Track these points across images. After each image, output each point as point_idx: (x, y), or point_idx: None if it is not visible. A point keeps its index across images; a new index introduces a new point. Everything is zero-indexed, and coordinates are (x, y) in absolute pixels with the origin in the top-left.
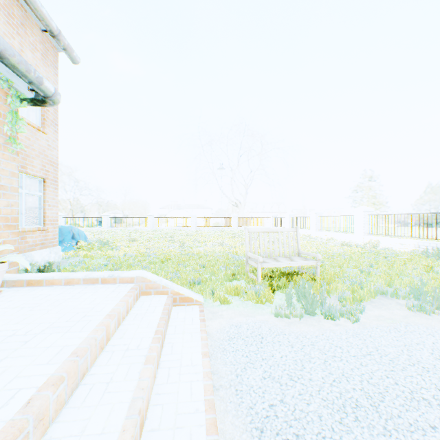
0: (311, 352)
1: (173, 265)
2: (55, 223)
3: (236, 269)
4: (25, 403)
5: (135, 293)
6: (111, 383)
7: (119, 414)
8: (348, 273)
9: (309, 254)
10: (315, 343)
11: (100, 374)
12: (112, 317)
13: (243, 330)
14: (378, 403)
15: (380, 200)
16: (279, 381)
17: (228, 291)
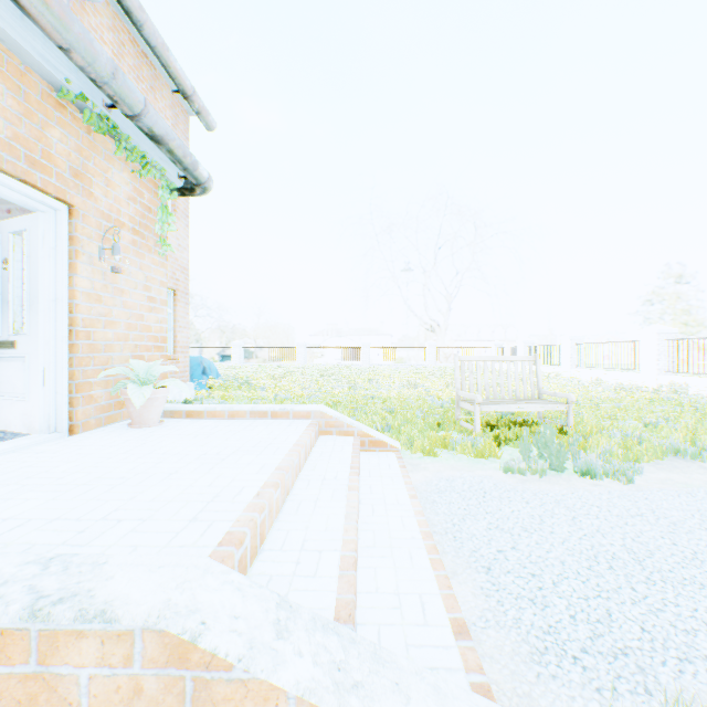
0: (554, 509)
1: (347, 410)
2: (186, 351)
3: (440, 418)
4: (256, 494)
5: (315, 429)
6: (319, 501)
7: (337, 521)
8: (622, 427)
9: (555, 395)
10: (561, 501)
11: (303, 494)
12: (301, 446)
13: (457, 484)
14: (643, 558)
15: (696, 316)
16: (509, 532)
17: (431, 441)
